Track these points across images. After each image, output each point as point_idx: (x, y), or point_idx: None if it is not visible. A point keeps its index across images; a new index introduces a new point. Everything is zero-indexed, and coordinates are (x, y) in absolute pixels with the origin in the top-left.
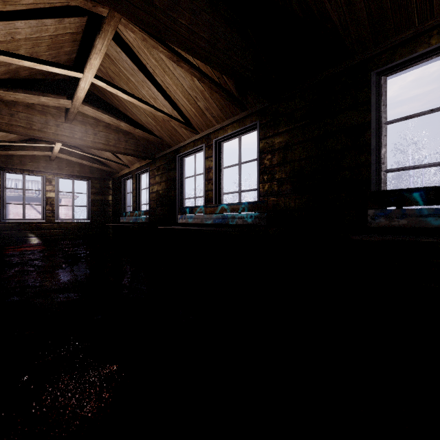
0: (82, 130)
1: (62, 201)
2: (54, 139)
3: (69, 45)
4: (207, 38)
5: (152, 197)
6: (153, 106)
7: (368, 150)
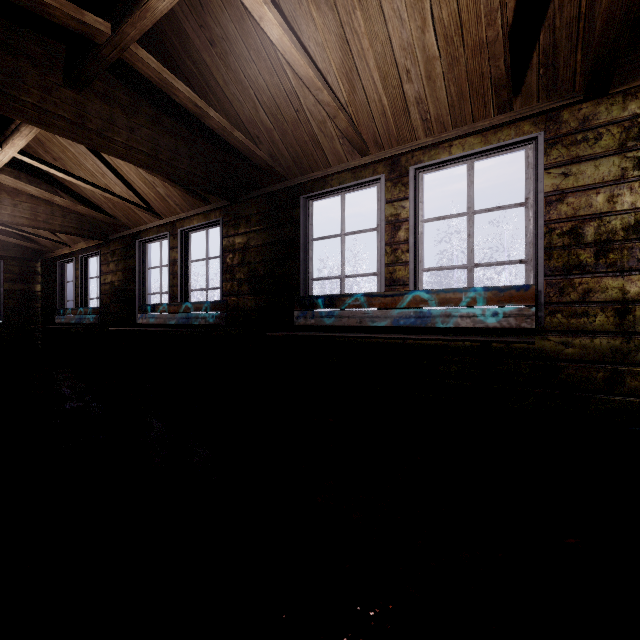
0: None
1: None
2: None
3: None
4: (147, 151)
5: (104, 290)
6: (99, 187)
7: (299, 261)
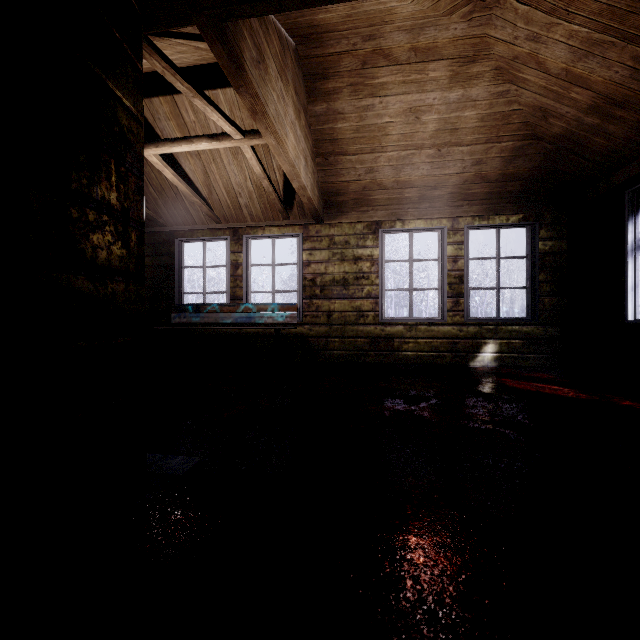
0: None
1: None
2: None
3: None
4: None
5: None
6: None
7: (175, 280)
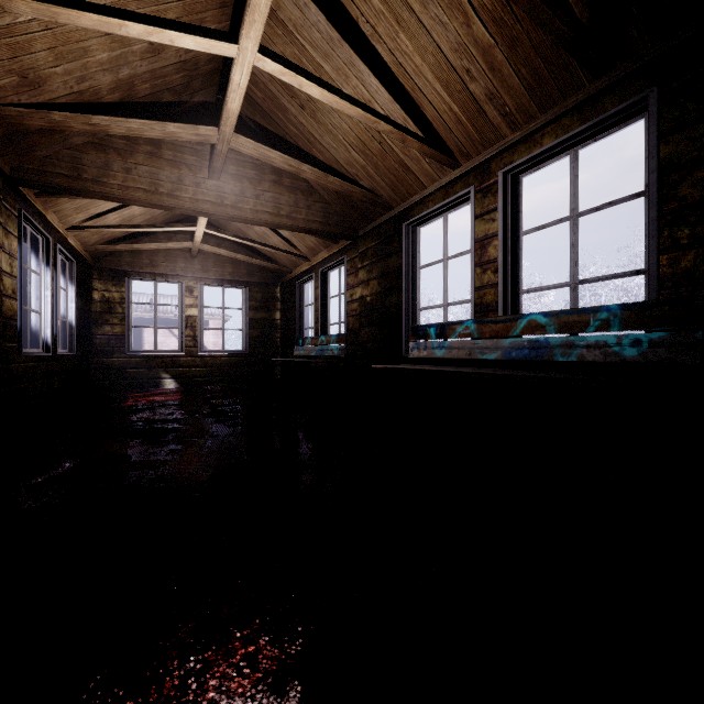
0: (235, 191)
1: (209, 324)
2: (192, 209)
3: (214, 16)
4: None
5: (351, 310)
6: (371, 110)
7: None
